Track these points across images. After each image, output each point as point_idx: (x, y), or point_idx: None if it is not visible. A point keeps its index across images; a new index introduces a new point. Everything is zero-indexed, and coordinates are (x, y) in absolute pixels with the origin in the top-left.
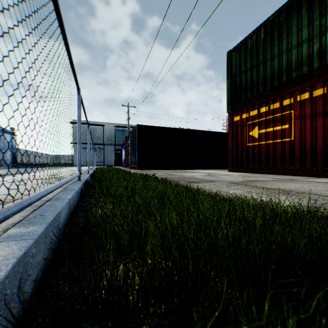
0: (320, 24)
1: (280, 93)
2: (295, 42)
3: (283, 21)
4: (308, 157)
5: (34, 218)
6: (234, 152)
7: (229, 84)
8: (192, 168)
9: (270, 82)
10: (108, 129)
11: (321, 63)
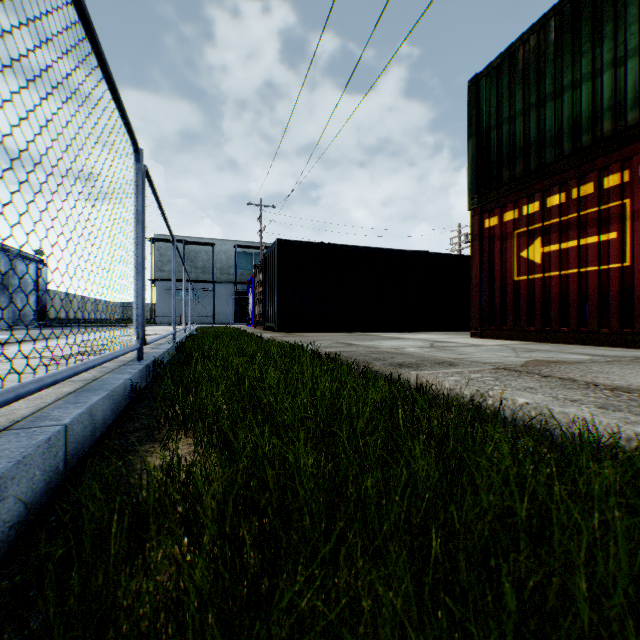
0: None
1: (596, 160)
2: (634, 42)
3: None
4: None
5: None
6: (486, 296)
7: (473, 148)
8: (391, 330)
9: (572, 138)
10: (222, 252)
11: None
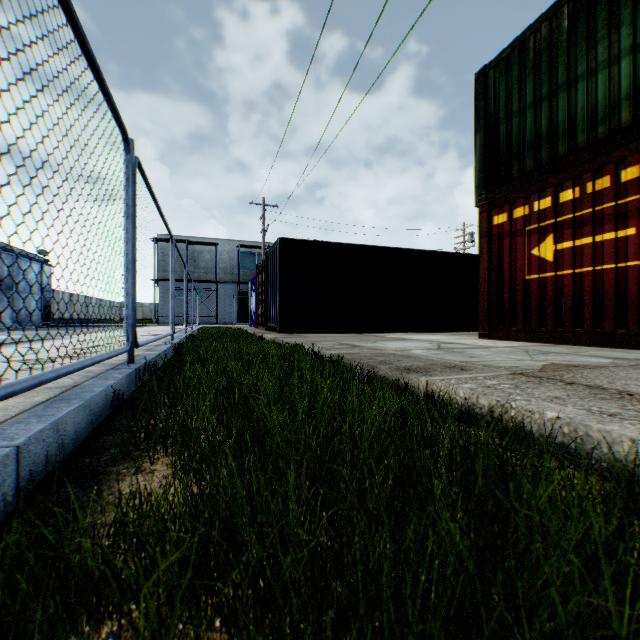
0: None
1: (613, 152)
2: None
3: None
4: None
5: None
6: (494, 296)
7: (481, 143)
8: (395, 330)
9: (587, 130)
10: (225, 252)
11: None
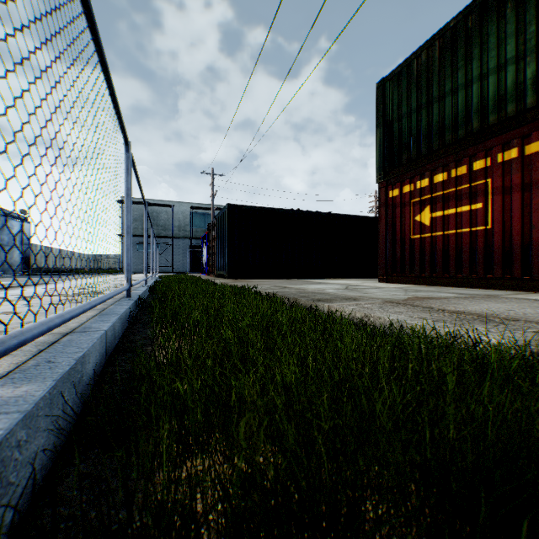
0: (537, 32)
1: (468, 149)
2: (494, 63)
3: (473, 28)
4: (517, 258)
5: (34, 368)
6: (390, 250)
7: (381, 135)
8: (318, 277)
9: (451, 132)
10: (180, 212)
11: (538, 98)
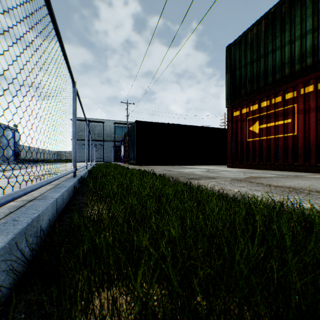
0: None
1: (282, 86)
2: (298, 33)
3: (286, 12)
4: (313, 153)
5: (3, 225)
6: (234, 148)
7: (228, 78)
8: (190, 164)
9: (272, 76)
10: (108, 126)
11: None
